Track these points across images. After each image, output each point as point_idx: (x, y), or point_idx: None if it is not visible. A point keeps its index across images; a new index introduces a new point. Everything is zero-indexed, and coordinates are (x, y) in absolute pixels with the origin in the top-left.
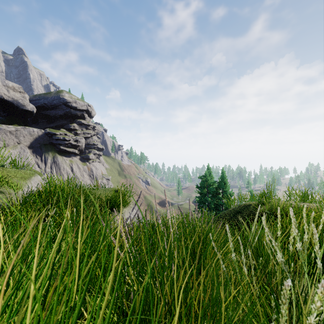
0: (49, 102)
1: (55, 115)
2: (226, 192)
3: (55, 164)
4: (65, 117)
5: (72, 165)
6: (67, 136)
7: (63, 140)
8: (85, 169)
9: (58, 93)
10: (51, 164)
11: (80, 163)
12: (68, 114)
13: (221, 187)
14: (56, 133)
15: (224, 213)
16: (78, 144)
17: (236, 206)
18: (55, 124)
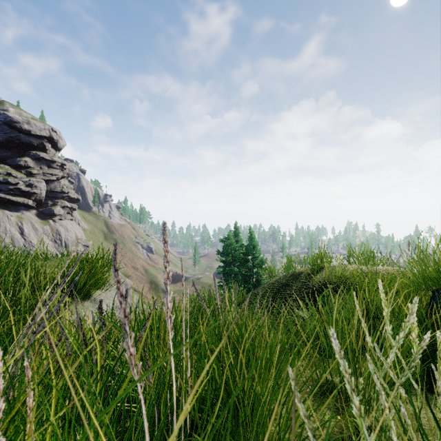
0: None
1: None
2: (258, 258)
3: None
4: (8, 146)
5: (22, 225)
6: (12, 178)
7: (3, 183)
8: (47, 230)
9: None
10: None
11: (37, 221)
12: (14, 140)
13: (253, 251)
14: None
15: (264, 288)
16: (34, 190)
17: (281, 277)
18: None
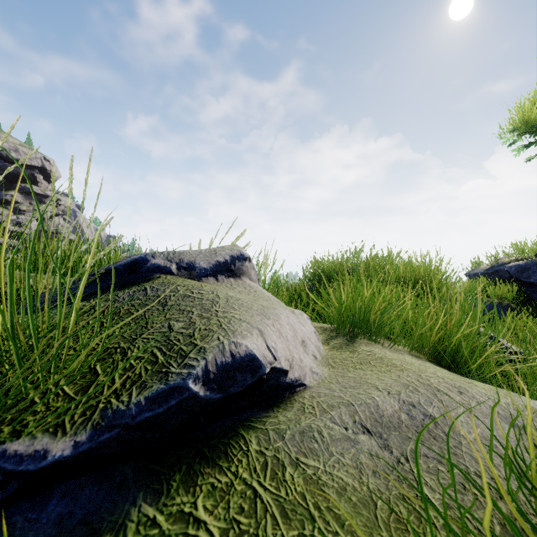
0: None
1: None
2: None
3: None
4: None
5: None
6: None
7: None
8: None
9: None
10: None
11: None
12: None
13: None
14: None
15: None
16: (23, 230)
17: None
18: None
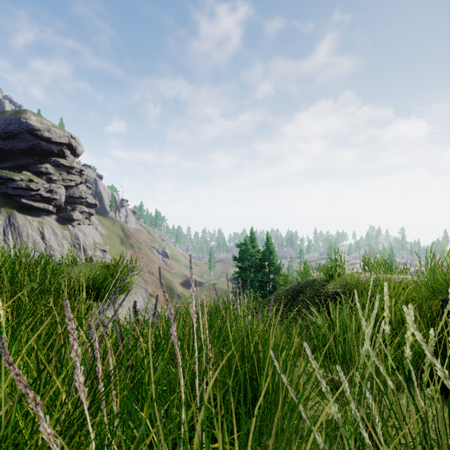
0: (1, 127)
1: (13, 148)
2: (275, 264)
3: (12, 227)
4: (30, 153)
5: (43, 230)
6: (34, 184)
7: (26, 189)
8: (66, 235)
9: (18, 114)
10: (5, 227)
11: (57, 226)
12: (35, 148)
13: (269, 257)
14: (15, 178)
15: (278, 295)
16: (54, 196)
17: (295, 284)
18: (12, 164)
